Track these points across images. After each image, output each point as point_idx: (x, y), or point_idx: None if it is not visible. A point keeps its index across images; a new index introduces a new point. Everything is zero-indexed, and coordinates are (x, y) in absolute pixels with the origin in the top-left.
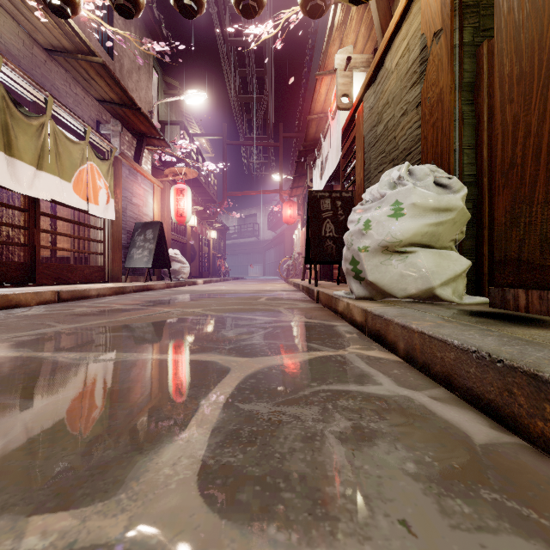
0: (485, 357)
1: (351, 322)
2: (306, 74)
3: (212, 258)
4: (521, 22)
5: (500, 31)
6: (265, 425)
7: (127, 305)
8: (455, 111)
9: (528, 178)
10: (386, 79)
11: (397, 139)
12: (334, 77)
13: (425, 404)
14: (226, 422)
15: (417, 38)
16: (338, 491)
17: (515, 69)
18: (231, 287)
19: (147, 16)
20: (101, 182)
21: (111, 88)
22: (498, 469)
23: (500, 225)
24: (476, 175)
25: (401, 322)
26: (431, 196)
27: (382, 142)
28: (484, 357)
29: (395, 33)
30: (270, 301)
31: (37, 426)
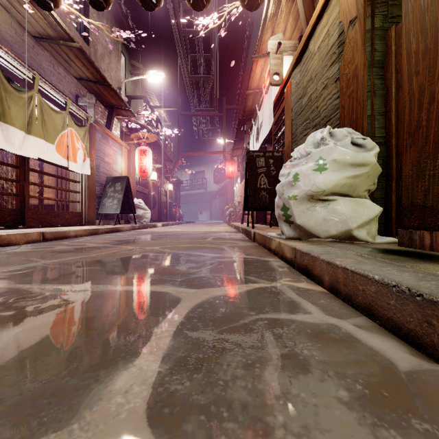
0: (404, 291)
1: (283, 258)
2: (244, 58)
3: (169, 206)
4: (426, 7)
5: (408, 15)
6: (210, 352)
7: (99, 244)
8: (368, 84)
9: (433, 137)
10: (310, 60)
11: (319, 108)
12: (267, 59)
13: (351, 332)
14: (175, 349)
15: (335, 25)
16: (278, 421)
17: (420, 46)
18: (184, 229)
19: (116, 11)
20: (79, 144)
21: (87, 68)
22: (424, 397)
23: (408, 177)
24: (385, 137)
25: (326, 259)
26: (349, 153)
27: (307, 111)
28: (404, 291)
29: (317, 22)
30: (215, 240)
31: (7, 353)
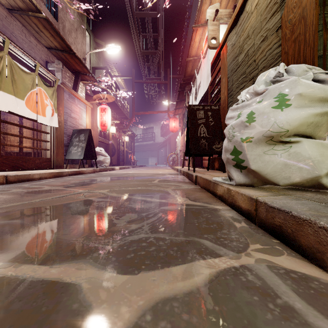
0: None
1: (234, 207)
2: (184, 35)
3: (126, 153)
4: None
5: None
6: None
7: (54, 186)
8: (320, 23)
9: None
10: (246, 20)
11: (257, 61)
12: (205, 29)
13: None
14: None
15: None
16: None
17: None
18: (136, 172)
19: None
20: (48, 101)
21: (54, 38)
22: None
23: None
24: None
25: None
26: (318, 86)
27: (243, 66)
28: None
29: None
30: (161, 182)
31: None
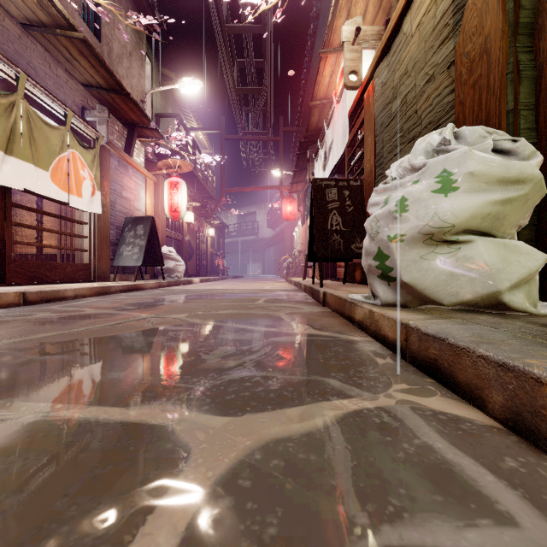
0: None
1: (378, 337)
2: (307, 63)
3: (210, 256)
4: None
5: None
6: None
7: (101, 309)
8: (509, 61)
9: None
10: (403, 46)
11: (419, 113)
12: (340, 56)
13: None
14: None
15: None
16: None
17: None
18: (228, 286)
19: None
20: (85, 172)
21: (96, 70)
22: None
23: None
24: (537, 144)
25: (496, 357)
26: (497, 162)
27: (399, 119)
28: None
29: None
30: (269, 303)
31: None
